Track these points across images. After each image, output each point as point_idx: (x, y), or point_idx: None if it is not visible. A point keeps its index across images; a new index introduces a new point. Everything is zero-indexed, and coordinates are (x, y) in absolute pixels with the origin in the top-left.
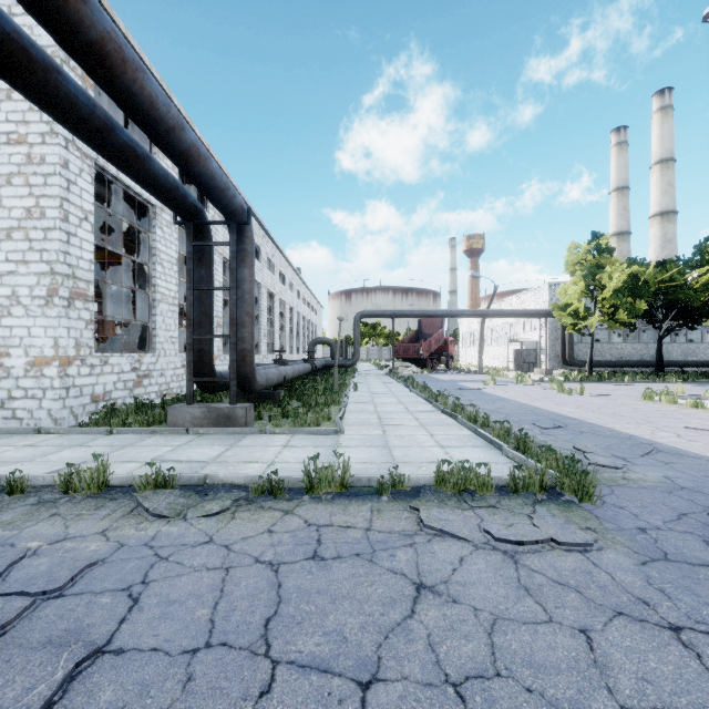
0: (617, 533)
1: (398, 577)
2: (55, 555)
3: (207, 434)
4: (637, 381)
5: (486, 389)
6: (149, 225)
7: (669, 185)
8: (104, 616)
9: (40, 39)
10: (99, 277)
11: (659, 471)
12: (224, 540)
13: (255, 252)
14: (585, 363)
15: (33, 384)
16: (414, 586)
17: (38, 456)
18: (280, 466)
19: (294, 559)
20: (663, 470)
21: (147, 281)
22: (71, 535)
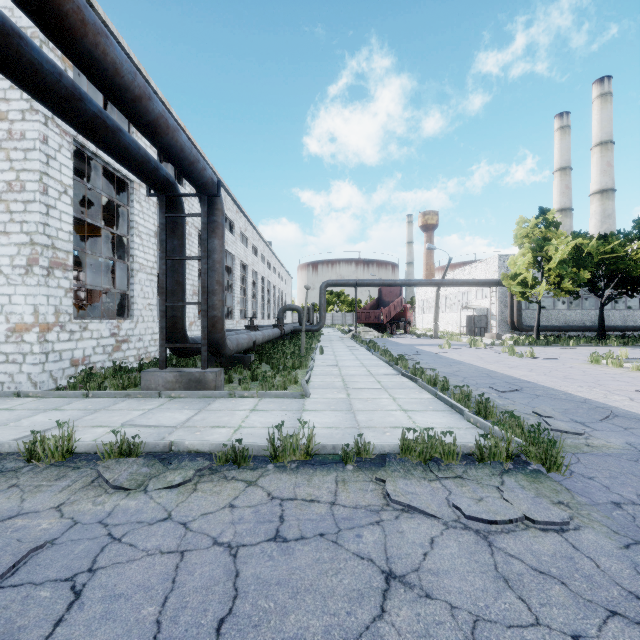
0: (592, 508)
1: (365, 564)
2: (3, 535)
3: (179, 398)
4: (581, 345)
5: (443, 352)
6: (127, 199)
7: (608, 165)
8: (39, 616)
9: (20, 20)
10: (78, 248)
11: (621, 437)
12: (183, 516)
13: (229, 226)
14: (532, 328)
15: (14, 350)
16: (383, 576)
17: (11, 421)
18: (247, 432)
19: (254, 541)
20: (624, 436)
21: (126, 252)
22: (25, 510)
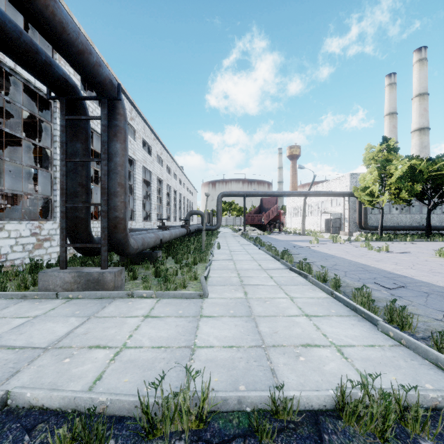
0: None
1: None
2: None
3: (76, 299)
4: (415, 240)
5: (314, 247)
6: (51, 117)
7: (425, 110)
8: None
9: None
10: None
11: None
12: None
13: (148, 150)
14: (375, 228)
15: None
16: None
17: None
18: (129, 357)
19: None
20: None
21: (50, 162)
22: None
